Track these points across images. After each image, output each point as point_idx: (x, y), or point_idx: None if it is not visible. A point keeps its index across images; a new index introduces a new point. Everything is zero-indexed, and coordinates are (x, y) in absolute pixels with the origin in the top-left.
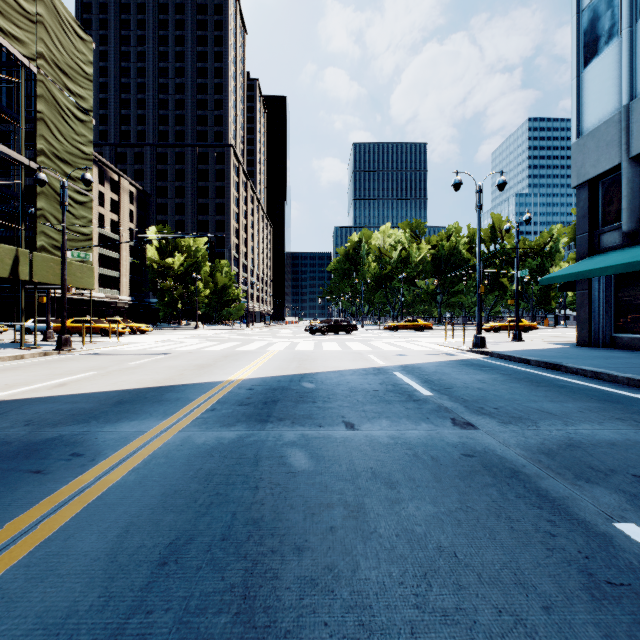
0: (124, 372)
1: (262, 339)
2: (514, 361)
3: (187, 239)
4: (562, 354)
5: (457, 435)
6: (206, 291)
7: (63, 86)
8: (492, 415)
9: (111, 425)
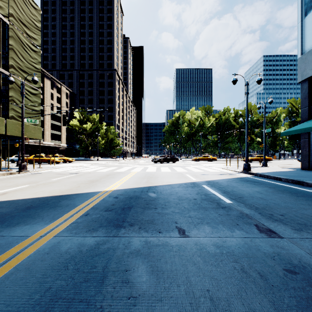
0: (46, 185)
1: (129, 165)
2: (270, 178)
3: (93, 115)
4: (297, 174)
5: (268, 243)
6: (103, 141)
7: (24, 32)
8: (283, 222)
9: (8, 229)
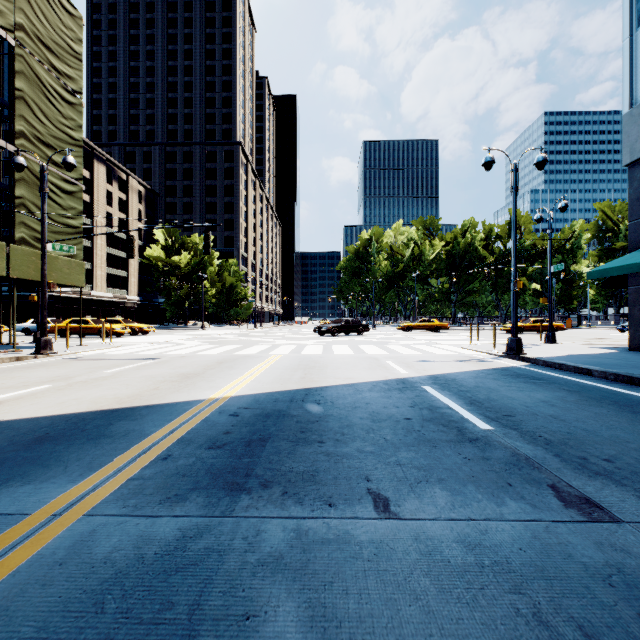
0: (88, 384)
1: (267, 341)
2: (568, 370)
3: (194, 237)
4: (625, 362)
5: (589, 538)
6: (213, 290)
7: (47, 63)
8: (614, 478)
9: None
